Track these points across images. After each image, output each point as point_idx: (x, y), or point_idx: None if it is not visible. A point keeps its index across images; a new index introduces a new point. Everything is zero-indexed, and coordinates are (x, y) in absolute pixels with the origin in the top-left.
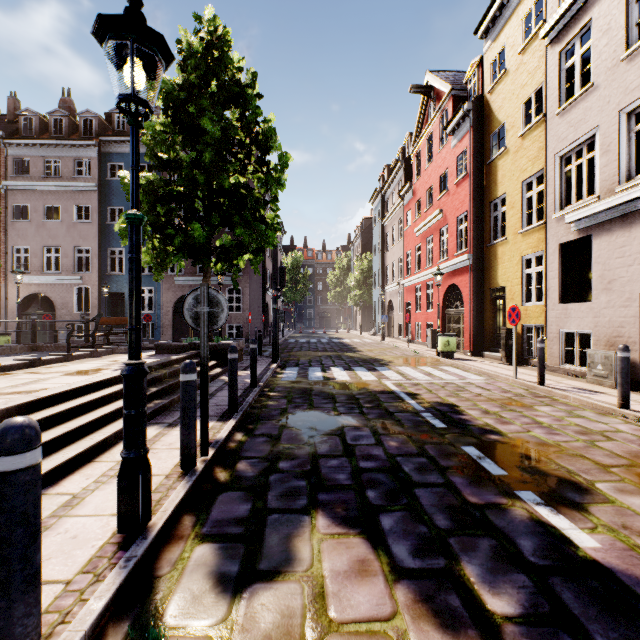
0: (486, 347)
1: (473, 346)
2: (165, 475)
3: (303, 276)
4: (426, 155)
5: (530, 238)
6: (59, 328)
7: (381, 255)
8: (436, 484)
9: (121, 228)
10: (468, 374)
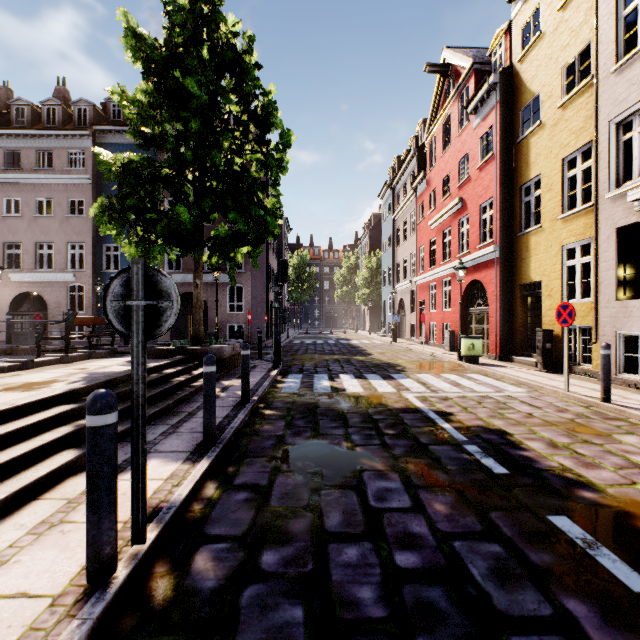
0: (515, 351)
1: (500, 349)
2: (53, 597)
3: (309, 275)
4: (442, 140)
5: (573, 224)
6: (51, 328)
7: (391, 251)
8: (542, 621)
9: (97, 214)
10: (503, 384)
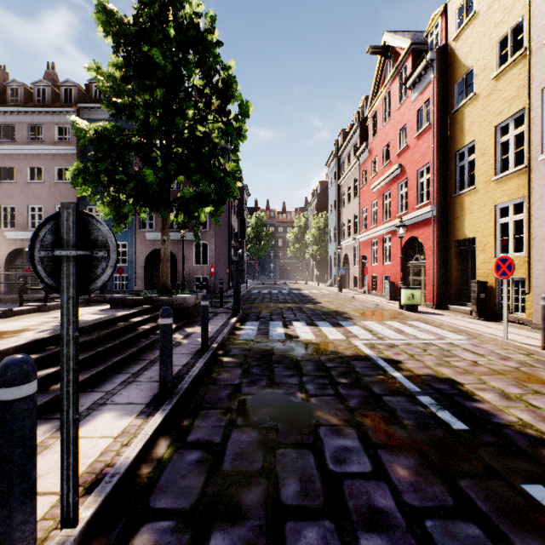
0: (450, 300)
1: (436, 299)
2: None
3: (266, 234)
4: (383, 114)
5: (506, 185)
6: None
7: (337, 213)
8: None
9: (73, 176)
10: (443, 331)
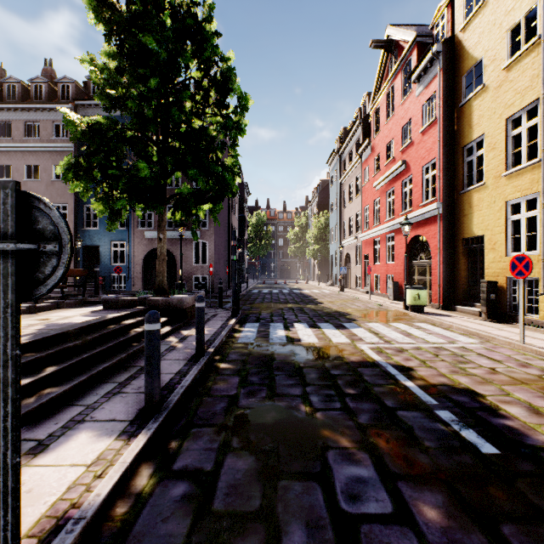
0: (457, 300)
1: (443, 299)
2: None
3: (266, 233)
4: (386, 109)
5: (518, 180)
6: None
7: (338, 211)
8: None
9: (64, 171)
10: (453, 334)
